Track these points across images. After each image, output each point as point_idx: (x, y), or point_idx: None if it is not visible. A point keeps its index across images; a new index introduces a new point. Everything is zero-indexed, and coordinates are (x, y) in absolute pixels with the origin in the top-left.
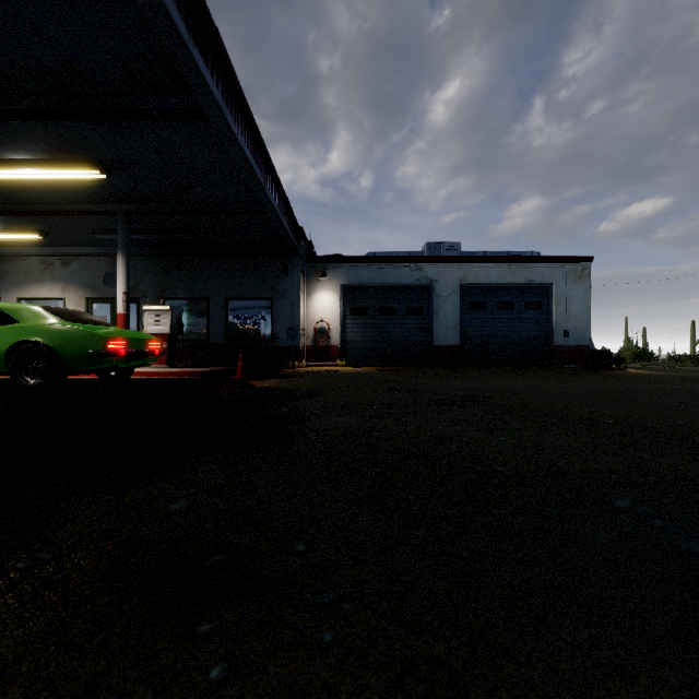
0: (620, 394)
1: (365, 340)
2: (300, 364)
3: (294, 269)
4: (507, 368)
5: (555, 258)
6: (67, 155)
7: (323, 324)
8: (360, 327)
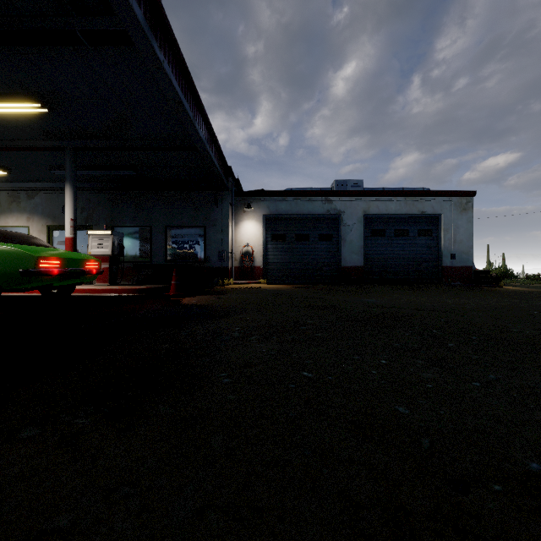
0: (530, 311)
1: (283, 261)
2: (229, 282)
3: (223, 201)
4: (404, 285)
5: (443, 192)
6: (9, 89)
7: (248, 249)
8: (280, 250)
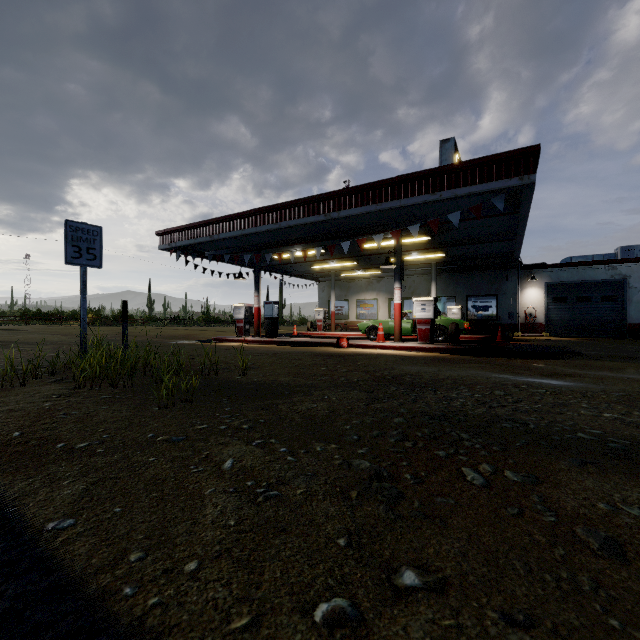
0: None
1: (564, 319)
2: (517, 334)
3: (512, 276)
4: None
5: None
6: (434, 250)
7: (531, 309)
8: (560, 310)
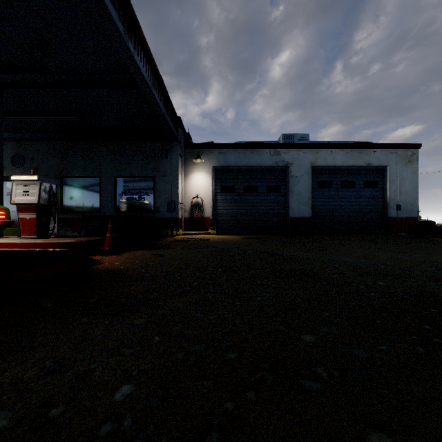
0: None
1: (232, 212)
2: (178, 232)
3: (173, 152)
4: (353, 236)
5: (389, 145)
6: None
7: (198, 200)
8: (229, 202)
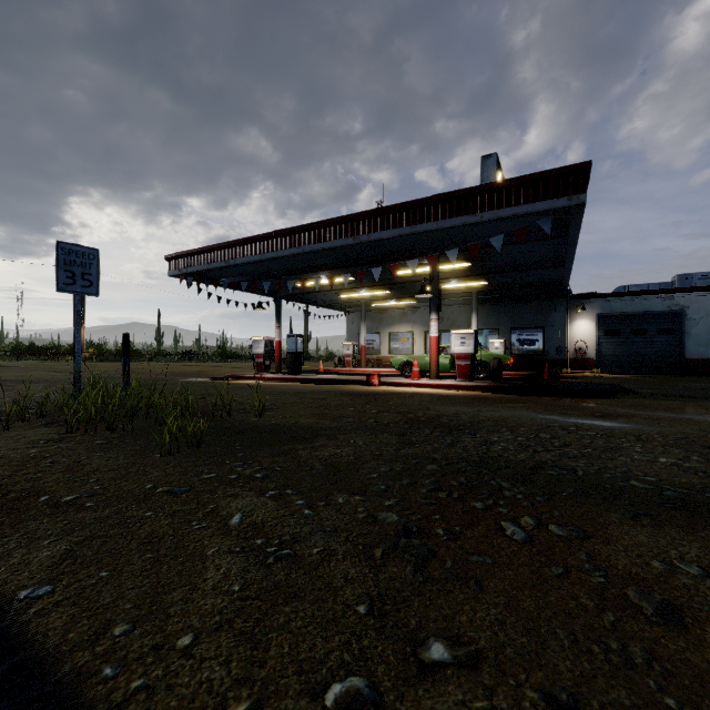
0: None
1: (617, 354)
2: (565, 371)
3: (560, 307)
4: None
5: None
6: (475, 278)
7: (581, 343)
8: (613, 344)
